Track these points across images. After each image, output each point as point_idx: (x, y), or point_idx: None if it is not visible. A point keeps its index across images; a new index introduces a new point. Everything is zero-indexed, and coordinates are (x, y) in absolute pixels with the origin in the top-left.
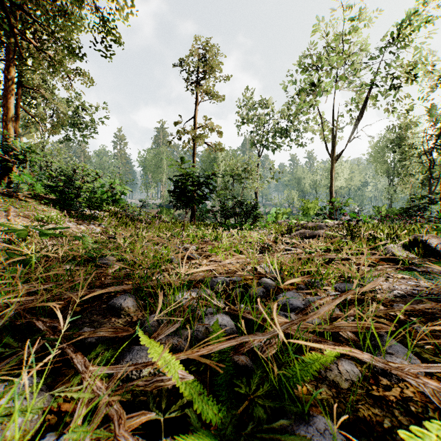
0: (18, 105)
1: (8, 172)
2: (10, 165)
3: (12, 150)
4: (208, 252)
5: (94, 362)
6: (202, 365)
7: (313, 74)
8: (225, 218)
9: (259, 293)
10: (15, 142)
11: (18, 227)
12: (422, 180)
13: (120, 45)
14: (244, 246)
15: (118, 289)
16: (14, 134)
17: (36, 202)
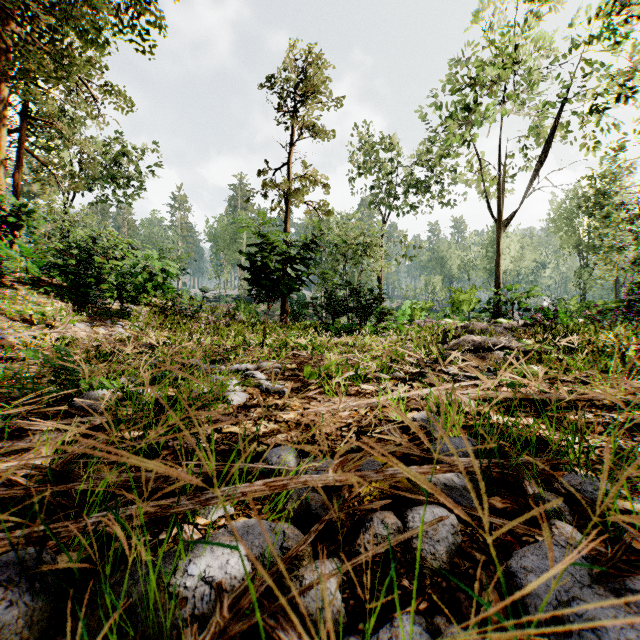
0: (20, 146)
1: None
2: None
3: None
4: (303, 377)
5: None
6: None
7: (468, 95)
8: (334, 316)
9: (445, 541)
10: (3, 197)
11: None
12: (635, 258)
13: (159, 29)
14: (371, 367)
15: None
16: (5, 186)
17: (31, 291)
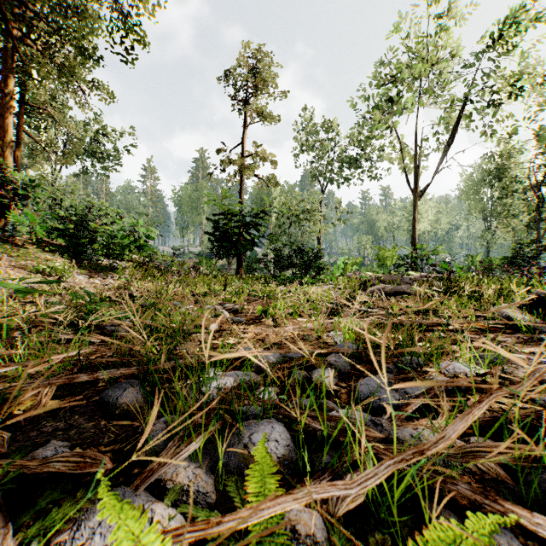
0: (21, 128)
1: (5, 211)
2: (7, 202)
3: (9, 183)
4: (257, 314)
5: (25, 532)
6: (229, 542)
7: (390, 89)
8: (280, 270)
9: (328, 379)
10: (13, 174)
11: (10, 280)
12: (528, 222)
13: (144, 47)
14: (304, 306)
15: (115, 373)
16: (12, 164)
17: (39, 250)
